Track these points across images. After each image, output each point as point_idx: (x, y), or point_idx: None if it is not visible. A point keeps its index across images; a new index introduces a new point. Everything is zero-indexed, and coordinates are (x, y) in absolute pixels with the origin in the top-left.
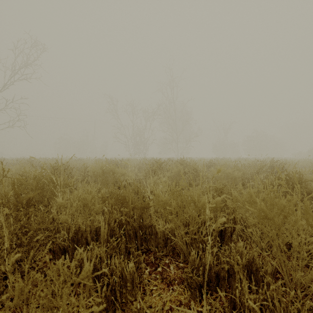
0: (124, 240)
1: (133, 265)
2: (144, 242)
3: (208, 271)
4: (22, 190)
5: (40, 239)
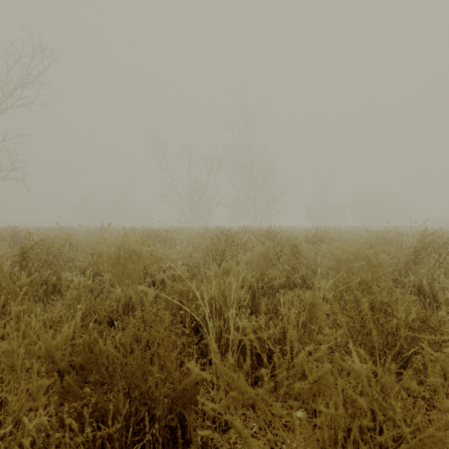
0: None
1: None
2: None
3: None
4: None
5: None
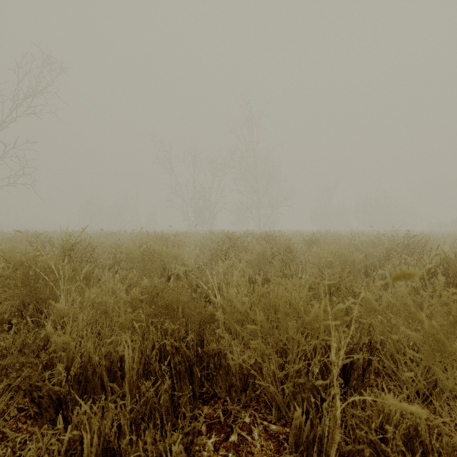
0: (169, 383)
1: (182, 449)
2: (205, 381)
3: (328, 451)
4: (1, 286)
5: (14, 383)
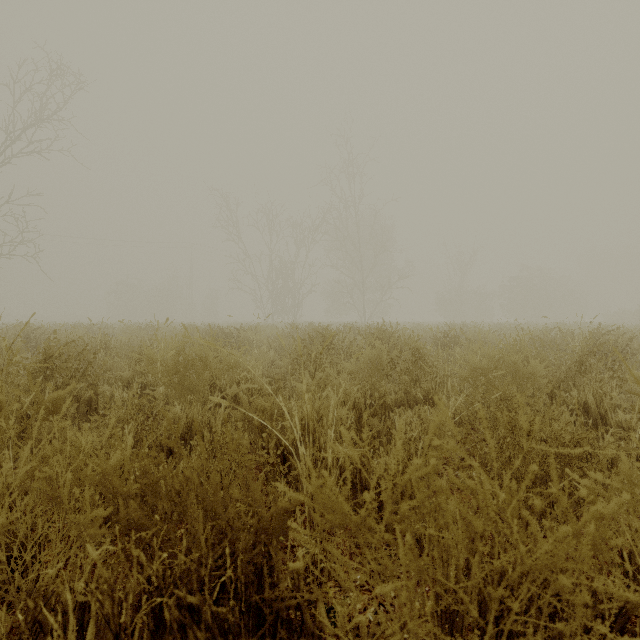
0: None
1: None
2: None
3: None
4: None
5: None
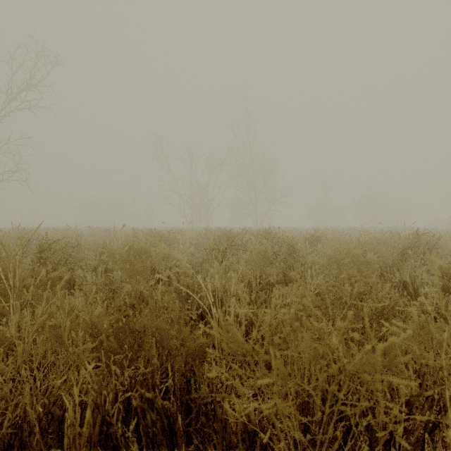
0: None
1: None
2: (194, 434)
3: None
4: None
5: None
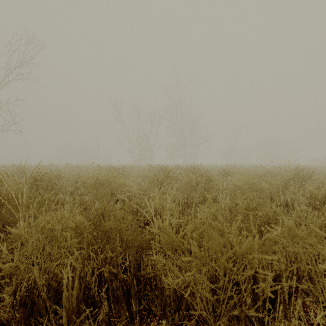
0: (107, 310)
1: None
2: (143, 299)
3: None
4: None
5: None
